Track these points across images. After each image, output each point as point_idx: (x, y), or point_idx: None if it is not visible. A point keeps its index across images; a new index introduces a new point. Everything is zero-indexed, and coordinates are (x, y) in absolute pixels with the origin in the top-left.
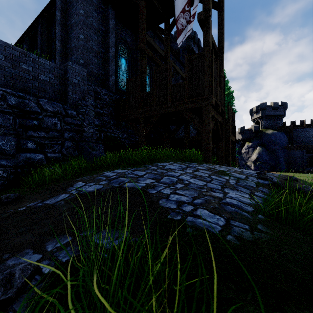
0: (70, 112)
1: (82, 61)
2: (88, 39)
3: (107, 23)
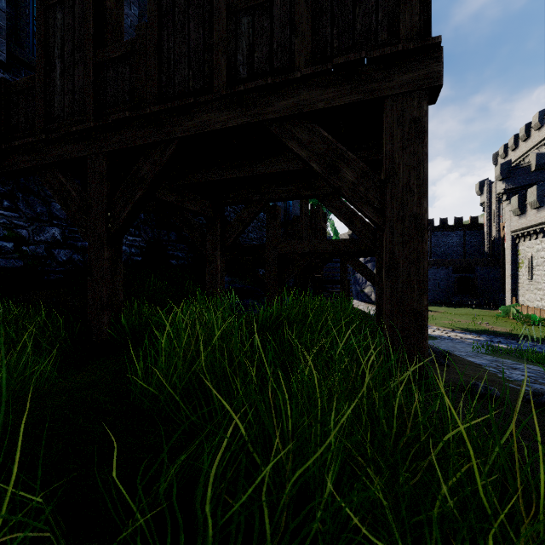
0: None
1: None
2: None
3: None
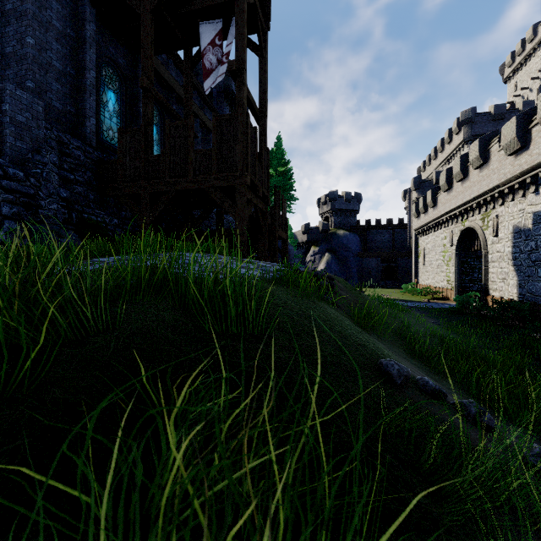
0: (12, 172)
1: (31, 84)
2: (43, 47)
3: (81, 26)
